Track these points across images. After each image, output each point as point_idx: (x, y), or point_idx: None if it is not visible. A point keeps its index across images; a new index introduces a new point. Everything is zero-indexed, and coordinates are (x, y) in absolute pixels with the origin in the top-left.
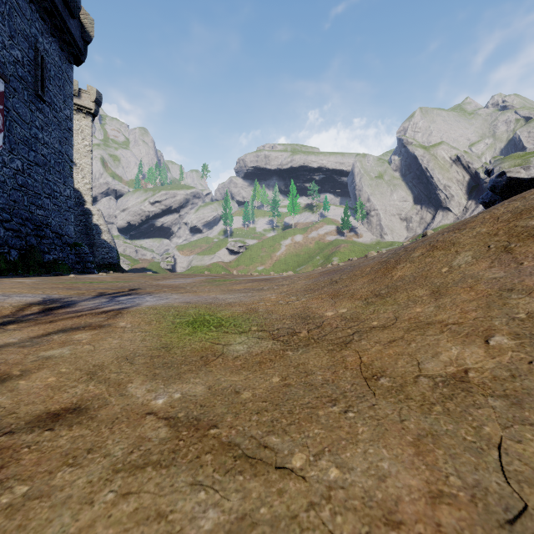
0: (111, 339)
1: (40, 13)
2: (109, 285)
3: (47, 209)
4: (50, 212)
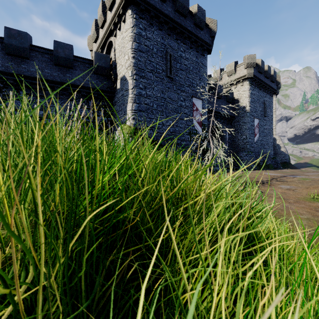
0: (293, 179)
1: (265, 91)
2: (290, 173)
3: (266, 148)
4: (267, 149)
